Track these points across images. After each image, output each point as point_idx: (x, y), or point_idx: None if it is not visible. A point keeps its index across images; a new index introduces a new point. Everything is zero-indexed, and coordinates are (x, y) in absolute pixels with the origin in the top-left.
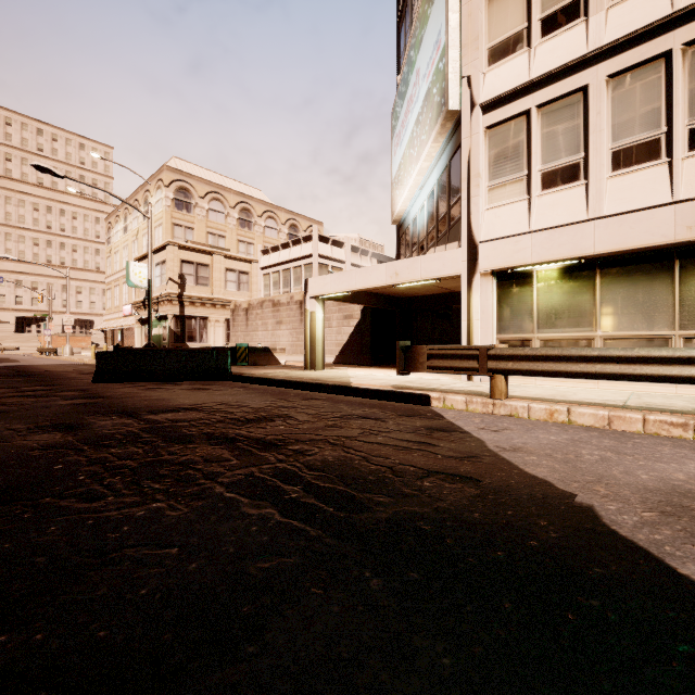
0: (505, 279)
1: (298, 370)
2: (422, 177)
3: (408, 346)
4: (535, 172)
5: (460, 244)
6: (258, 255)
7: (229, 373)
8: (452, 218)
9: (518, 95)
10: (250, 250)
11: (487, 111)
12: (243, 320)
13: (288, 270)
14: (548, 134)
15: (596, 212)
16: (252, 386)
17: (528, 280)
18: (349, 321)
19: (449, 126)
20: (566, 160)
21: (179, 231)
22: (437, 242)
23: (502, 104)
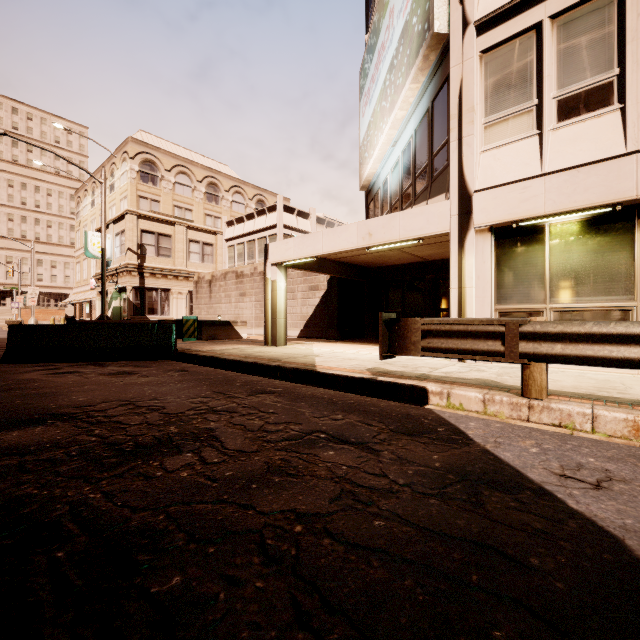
0: (506, 236)
1: (257, 346)
2: (396, 131)
3: (395, 320)
4: (549, 99)
5: (449, 196)
6: (223, 227)
7: (173, 350)
8: (435, 169)
9: (525, 5)
10: (217, 224)
11: (482, 31)
12: (207, 293)
13: (252, 242)
14: (567, 49)
15: (639, 142)
16: (194, 368)
17: (537, 237)
18: (314, 293)
19: (432, 58)
20: (592, 80)
21: (145, 204)
22: (414, 201)
23: (503, 20)
